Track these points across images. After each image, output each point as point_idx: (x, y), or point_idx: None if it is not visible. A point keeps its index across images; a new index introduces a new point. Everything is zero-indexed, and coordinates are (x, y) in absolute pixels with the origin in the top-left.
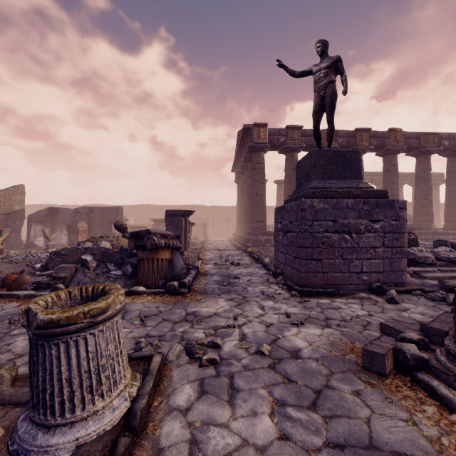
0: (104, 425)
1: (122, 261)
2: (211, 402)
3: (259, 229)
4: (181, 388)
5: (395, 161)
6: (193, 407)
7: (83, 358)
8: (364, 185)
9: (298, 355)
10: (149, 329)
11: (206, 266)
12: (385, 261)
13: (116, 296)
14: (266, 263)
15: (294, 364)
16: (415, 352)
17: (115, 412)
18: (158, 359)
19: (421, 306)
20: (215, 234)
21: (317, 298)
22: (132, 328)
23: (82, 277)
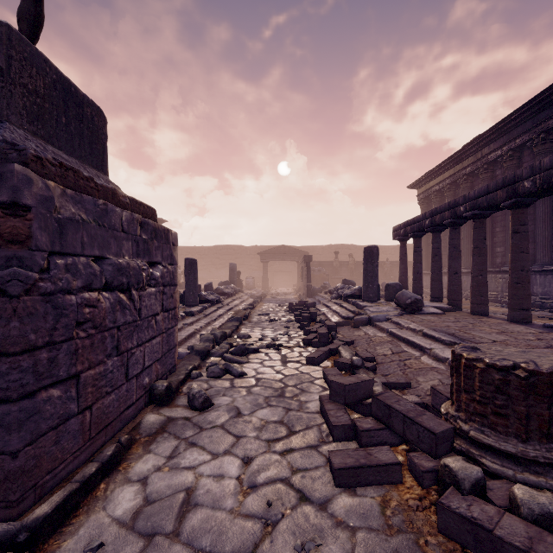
0: None
1: None
2: None
3: None
4: None
5: None
6: None
7: None
8: (118, 189)
9: None
10: None
11: None
12: (163, 337)
13: None
14: None
15: None
16: (552, 499)
17: None
18: None
19: (233, 394)
20: None
21: (91, 506)
22: None
23: None
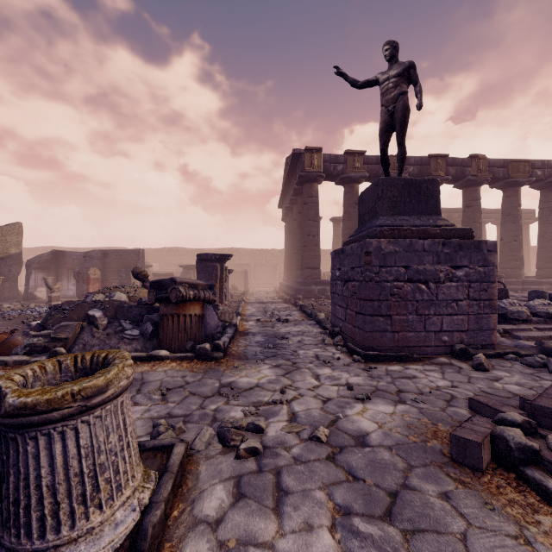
0: (101, 548)
1: (140, 318)
2: (250, 511)
3: (312, 278)
4: (210, 490)
5: (477, 194)
6: (226, 517)
7: (73, 455)
8: (443, 222)
9: (365, 442)
10: (172, 406)
11: (246, 324)
12: (470, 318)
13: (121, 368)
14: (321, 320)
15: (360, 454)
16: (521, 440)
17: (118, 529)
18: (181, 450)
19: (517, 374)
20: (258, 284)
21: (386, 364)
22: (150, 404)
23: (89, 338)
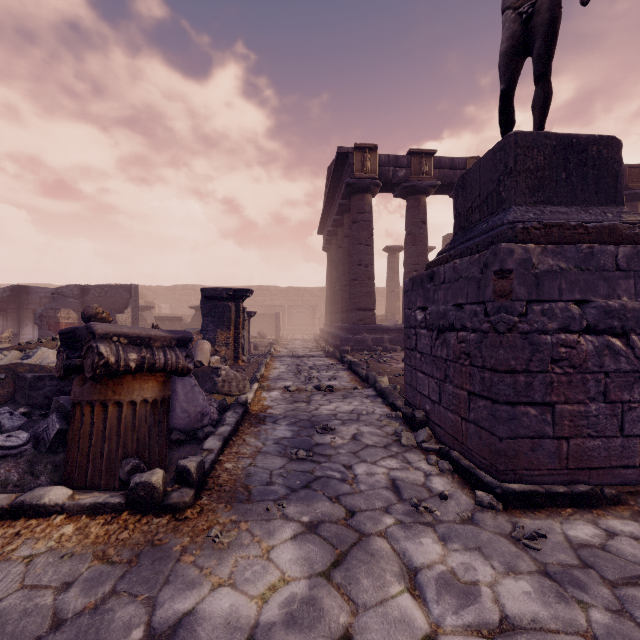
0: None
1: None
2: None
3: (364, 322)
4: None
5: None
6: None
7: None
8: (634, 218)
9: None
10: None
11: (267, 396)
12: None
13: None
14: (386, 390)
15: None
16: None
17: None
18: None
19: None
20: (293, 330)
21: (552, 514)
22: None
23: None
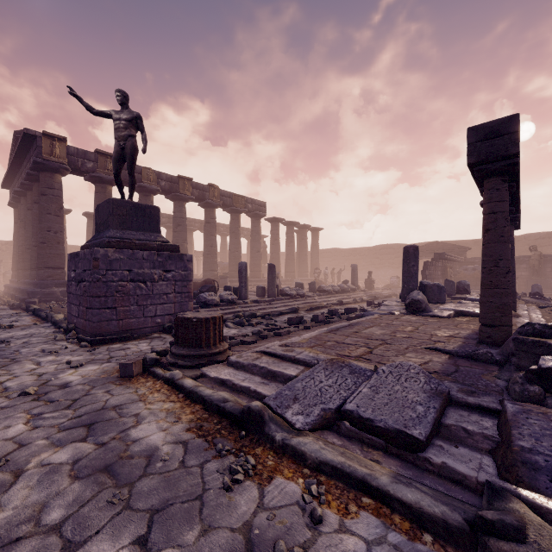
0: None
1: None
2: None
3: (53, 278)
4: None
5: (214, 214)
6: None
7: None
8: (162, 239)
9: (67, 386)
10: None
11: None
12: (176, 305)
13: None
14: (58, 321)
15: (61, 391)
16: (153, 356)
17: None
18: None
19: None
20: None
21: (110, 344)
22: None
23: None
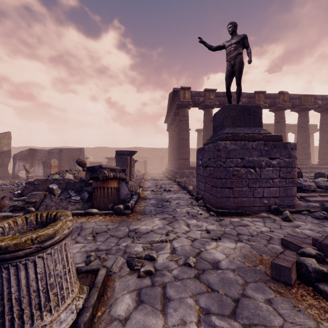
0: None
1: (81, 189)
2: (146, 312)
3: (185, 165)
4: (121, 298)
5: (283, 115)
6: (131, 316)
7: (32, 279)
8: (264, 131)
9: (218, 266)
10: (99, 244)
11: (145, 192)
12: (280, 189)
13: (64, 222)
14: (190, 190)
15: (215, 274)
16: (316, 266)
17: (62, 325)
18: (103, 272)
19: (309, 223)
20: (152, 168)
21: (229, 217)
22: (86, 243)
23: (49, 201)
